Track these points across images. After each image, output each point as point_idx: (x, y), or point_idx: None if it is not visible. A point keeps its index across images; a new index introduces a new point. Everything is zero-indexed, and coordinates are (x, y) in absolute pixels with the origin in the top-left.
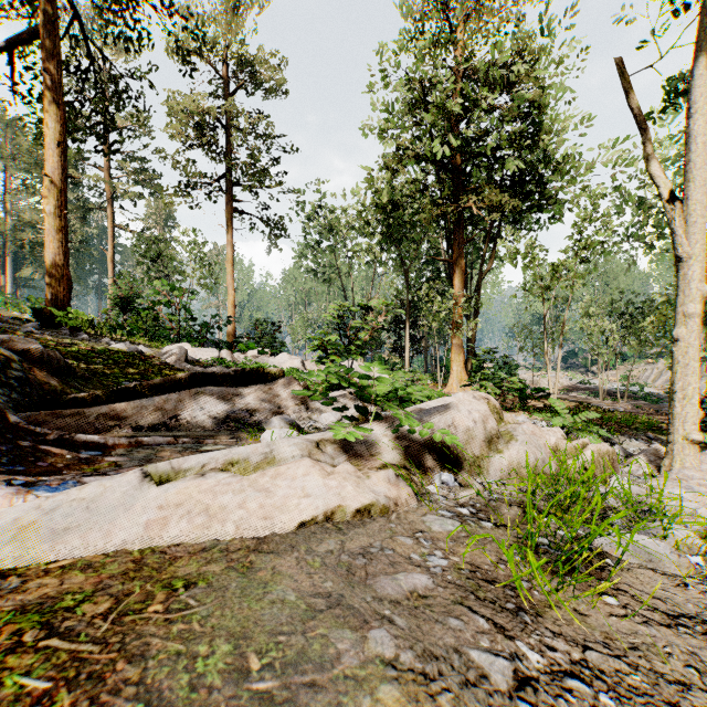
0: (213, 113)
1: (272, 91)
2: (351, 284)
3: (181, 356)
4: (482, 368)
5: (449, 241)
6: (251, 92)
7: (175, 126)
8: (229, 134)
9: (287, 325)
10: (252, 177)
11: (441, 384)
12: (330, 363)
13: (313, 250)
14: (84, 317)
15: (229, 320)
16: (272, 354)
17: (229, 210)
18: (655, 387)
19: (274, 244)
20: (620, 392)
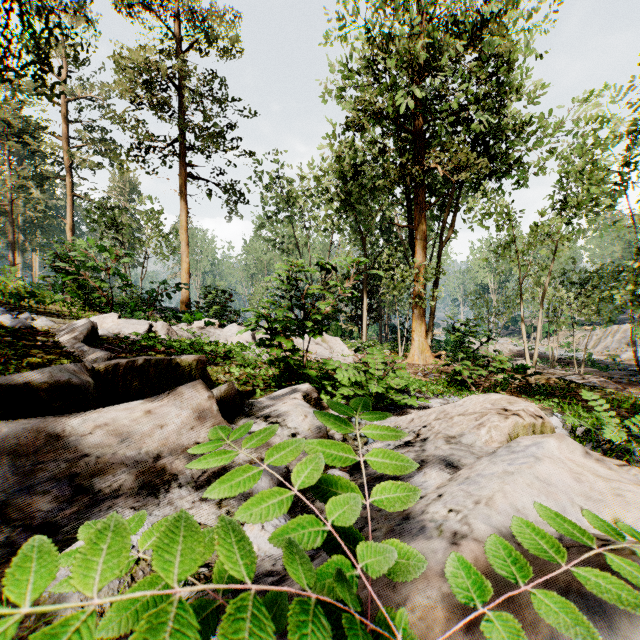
0: (164, 72)
1: (227, 53)
2: (309, 254)
3: (81, 332)
4: (459, 343)
5: (409, 206)
6: (206, 55)
7: (122, 83)
8: (183, 97)
9: (240, 293)
10: (205, 139)
11: (402, 355)
12: (277, 347)
13: (271, 219)
14: (13, 284)
15: (179, 288)
16: (221, 324)
17: (183, 175)
18: (595, 353)
19: (231, 212)
20: (565, 358)
